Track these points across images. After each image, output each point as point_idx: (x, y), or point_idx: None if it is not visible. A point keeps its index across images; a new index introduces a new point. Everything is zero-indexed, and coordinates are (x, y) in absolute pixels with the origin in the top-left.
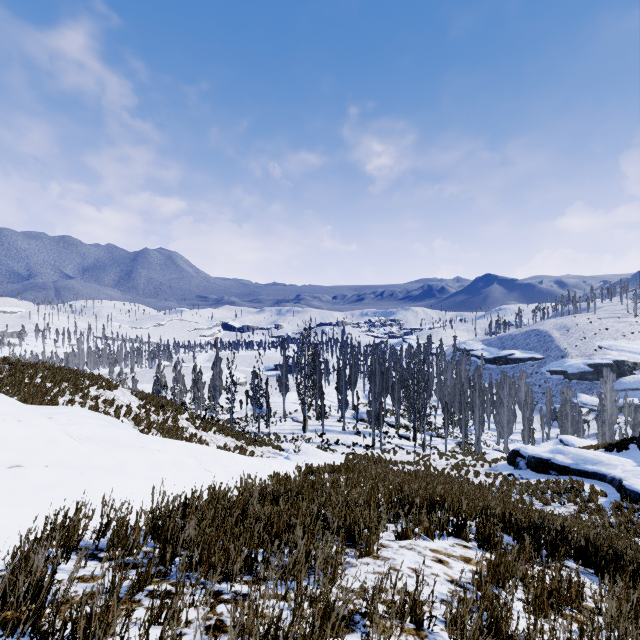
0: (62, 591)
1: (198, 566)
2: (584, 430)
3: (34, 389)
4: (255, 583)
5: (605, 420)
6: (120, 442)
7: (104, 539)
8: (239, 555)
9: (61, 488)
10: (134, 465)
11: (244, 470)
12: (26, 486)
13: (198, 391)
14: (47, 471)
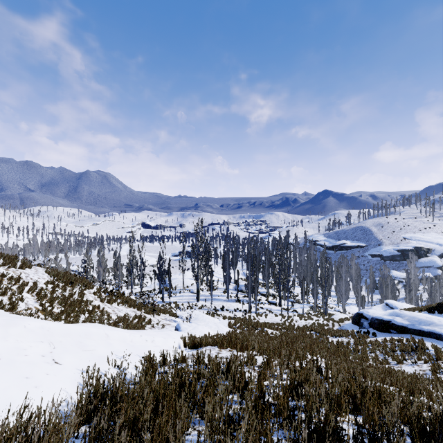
0: None
1: None
2: (397, 296)
3: None
4: None
5: (412, 288)
6: None
7: None
8: None
9: None
10: None
11: (114, 353)
12: None
13: (117, 271)
14: None
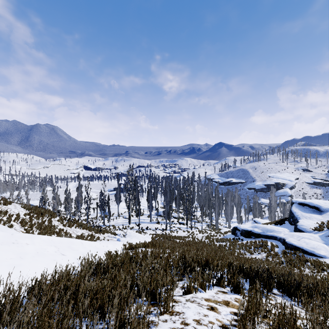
0: None
1: None
2: (263, 215)
3: None
4: None
5: (272, 210)
6: None
7: None
8: None
9: None
10: (2, 257)
11: (89, 251)
12: None
13: (68, 204)
14: None
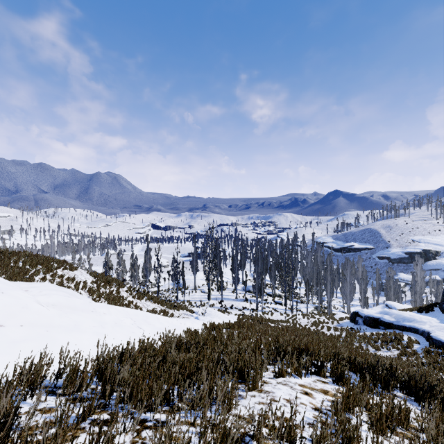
0: (26, 421)
1: (128, 401)
2: (402, 298)
3: (17, 270)
4: (171, 413)
5: (416, 291)
6: (77, 308)
7: (62, 379)
8: (160, 391)
9: (31, 342)
10: (86, 324)
11: (166, 327)
12: (5, 340)
13: (134, 271)
14: (22, 329)
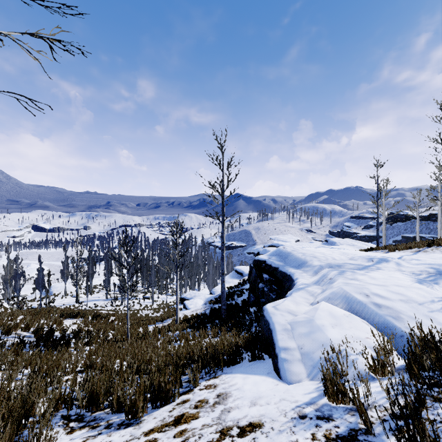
0: None
1: None
2: None
3: None
4: None
5: None
6: None
7: None
8: None
9: None
10: None
11: None
12: None
13: None
14: None
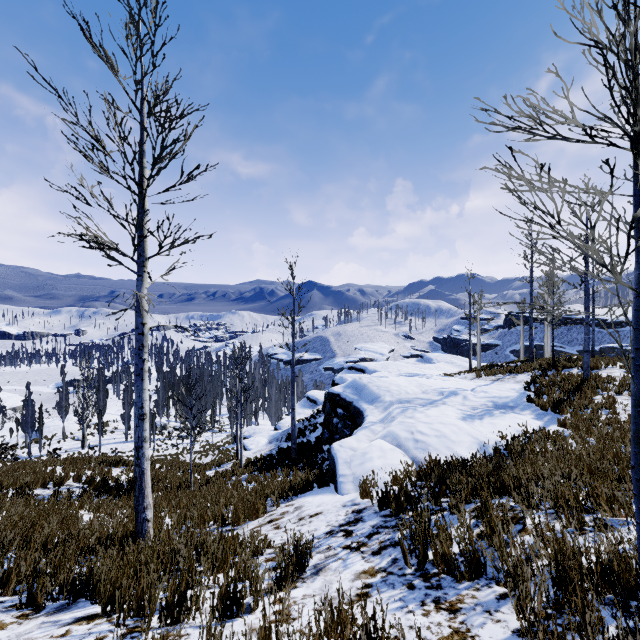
0: None
1: None
2: None
3: None
4: None
5: None
6: None
7: None
8: None
9: None
10: None
11: None
12: None
13: None
14: None
